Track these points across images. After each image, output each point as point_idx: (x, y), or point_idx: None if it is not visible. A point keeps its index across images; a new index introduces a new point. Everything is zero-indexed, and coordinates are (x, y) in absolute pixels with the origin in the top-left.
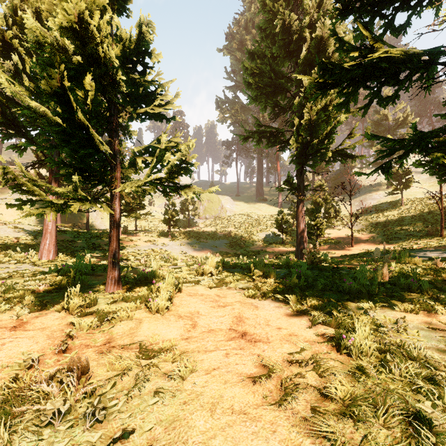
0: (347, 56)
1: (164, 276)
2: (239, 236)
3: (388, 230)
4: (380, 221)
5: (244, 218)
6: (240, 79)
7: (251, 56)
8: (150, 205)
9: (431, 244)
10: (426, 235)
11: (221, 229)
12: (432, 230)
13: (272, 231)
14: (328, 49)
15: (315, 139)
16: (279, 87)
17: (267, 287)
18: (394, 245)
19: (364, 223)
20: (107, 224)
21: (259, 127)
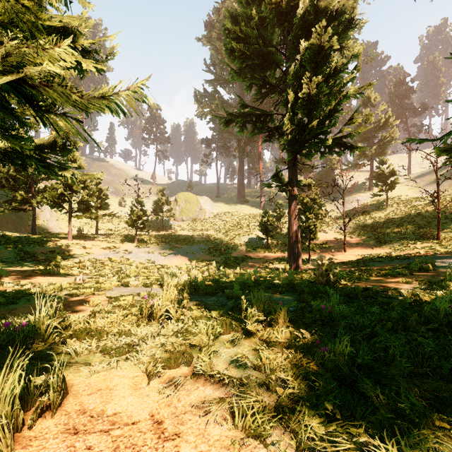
0: (352, 19)
1: (62, 331)
2: (219, 240)
3: (379, 233)
4: (368, 223)
5: (225, 220)
6: (220, 72)
7: (233, 21)
8: (120, 205)
9: (437, 248)
10: (422, 238)
11: (199, 232)
12: (427, 233)
13: (255, 235)
14: (329, 11)
15: (313, 120)
16: (268, 59)
17: (282, 362)
18: (390, 250)
19: (352, 225)
20: (64, 226)
21: (243, 108)
